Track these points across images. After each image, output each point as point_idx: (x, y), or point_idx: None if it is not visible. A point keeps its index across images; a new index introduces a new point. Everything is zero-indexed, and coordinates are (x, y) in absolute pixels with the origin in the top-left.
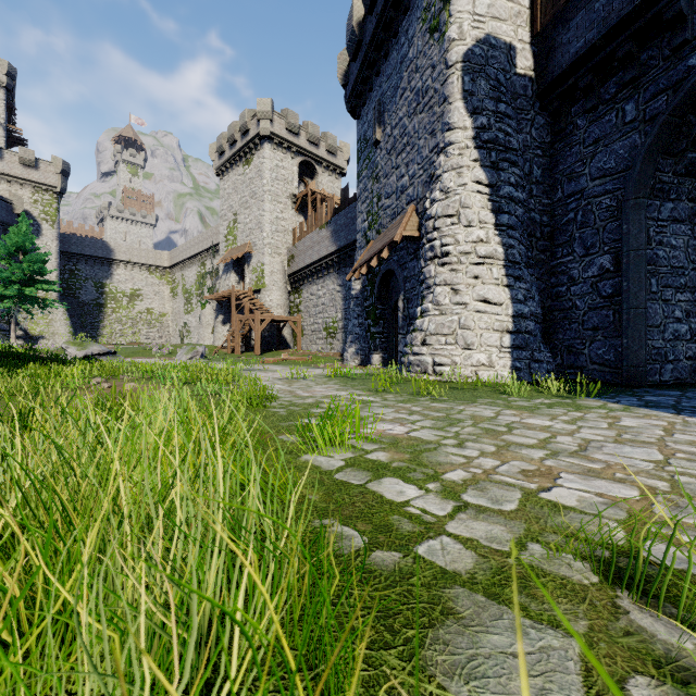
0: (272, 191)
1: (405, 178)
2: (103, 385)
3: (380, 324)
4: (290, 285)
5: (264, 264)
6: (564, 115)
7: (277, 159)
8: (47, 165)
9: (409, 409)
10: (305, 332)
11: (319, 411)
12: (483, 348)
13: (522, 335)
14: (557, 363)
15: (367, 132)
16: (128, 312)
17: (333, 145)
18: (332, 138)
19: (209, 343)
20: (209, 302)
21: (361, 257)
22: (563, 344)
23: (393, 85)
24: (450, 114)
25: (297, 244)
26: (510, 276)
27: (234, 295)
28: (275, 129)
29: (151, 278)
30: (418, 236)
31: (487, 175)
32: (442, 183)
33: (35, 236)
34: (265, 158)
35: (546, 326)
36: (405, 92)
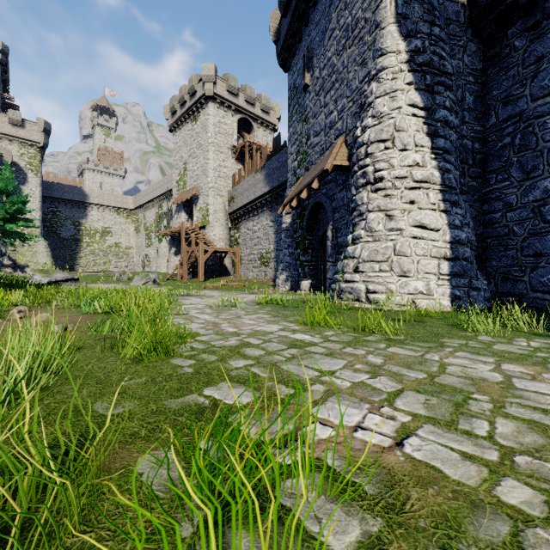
0: (215, 143)
1: (333, 114)
2: (15, 315)
3: (308, 253)
4: (231, 222)
5: (209, 204)
6: (499, 39)
7: (220, 116)
8: (32, 125)
9: (365, 360)
10: (242, 261)
11: (239, 365)
12: (420, 275)
13: (460, 262)
14: (490, 291)
15: (296, 80)
16: (100, 246)
17: (266, 105)
18: (266, 99)
19: (165, 271)
20: (165, 237)
21: (291, 192)
22: (498, 271)
23: (321, 29)
24: (383, 39)
25: (236, 187)
26: (447, 201)
27: (183, 230)
28: (218, 91)
29: (119, 218)
30: (348, 165)
31: (422, 98)
32: (374, 109)
33: (16, 181)
34: (210, 115)
35: (478, 253)
36: (333, 33)
